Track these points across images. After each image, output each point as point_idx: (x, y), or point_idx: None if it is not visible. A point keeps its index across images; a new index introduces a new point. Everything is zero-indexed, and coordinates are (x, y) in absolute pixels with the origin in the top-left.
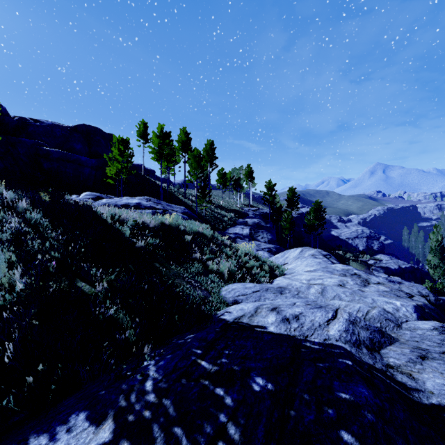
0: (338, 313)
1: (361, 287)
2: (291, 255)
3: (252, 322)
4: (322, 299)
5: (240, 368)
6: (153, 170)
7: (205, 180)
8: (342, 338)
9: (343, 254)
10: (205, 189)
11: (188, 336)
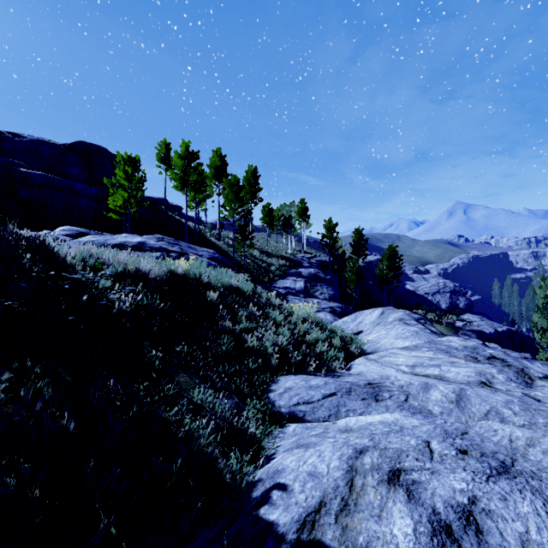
0: None
1: (524, 388)
2: (367, 319)
3: (350, 544)
4: (461, 415)
5: None
6: (179, 206)
7: (246, 218)
8: None
9: (423, 313)
10: (245, 229)
11: None
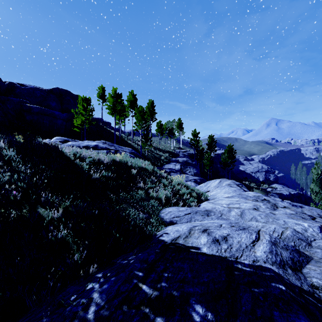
0: (260, 234)
1: (271, 210)
2: (212, 185)
3: (187, 243)
4: (242, 220)
5: (179, 294)
6: (109, 122)
7: (147, 129)
8: (269, 260)
9: (248, 183)
10: (147, 136)
11: (131, 256)
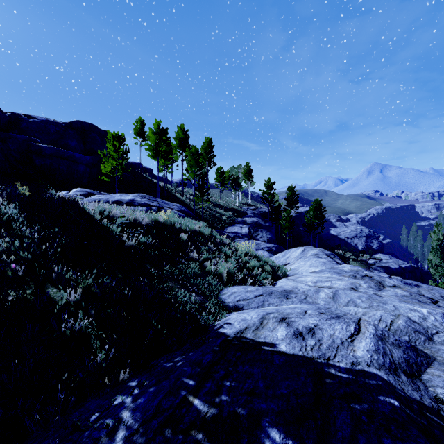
0: (361, 325)
1: (376, 291)
2: (293, 255)
3: (257, 337)
4: (334, 305)
5: (246, 412)
6: (150, 169)
7: (203, 178)
8: (374, 362)
9: (342, 253)
10: (203, 187)
11: (178, 356)
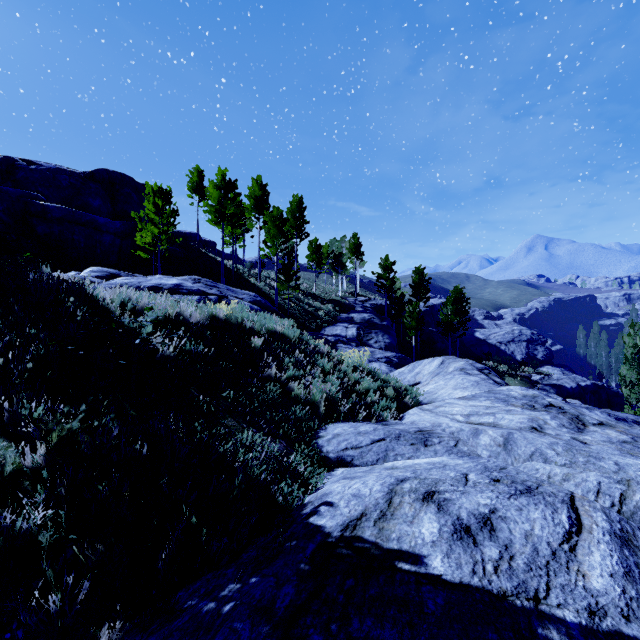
0: (580, 511)
1: (574, 433)
2: (426, 369)
3: (385, 538)
4: (508, 458)
5: None
6: (213, 242)
7: (290, 256)
8: (635, 608)
9: (494, 365)
10: (290, 268)
11: (229, 584)
